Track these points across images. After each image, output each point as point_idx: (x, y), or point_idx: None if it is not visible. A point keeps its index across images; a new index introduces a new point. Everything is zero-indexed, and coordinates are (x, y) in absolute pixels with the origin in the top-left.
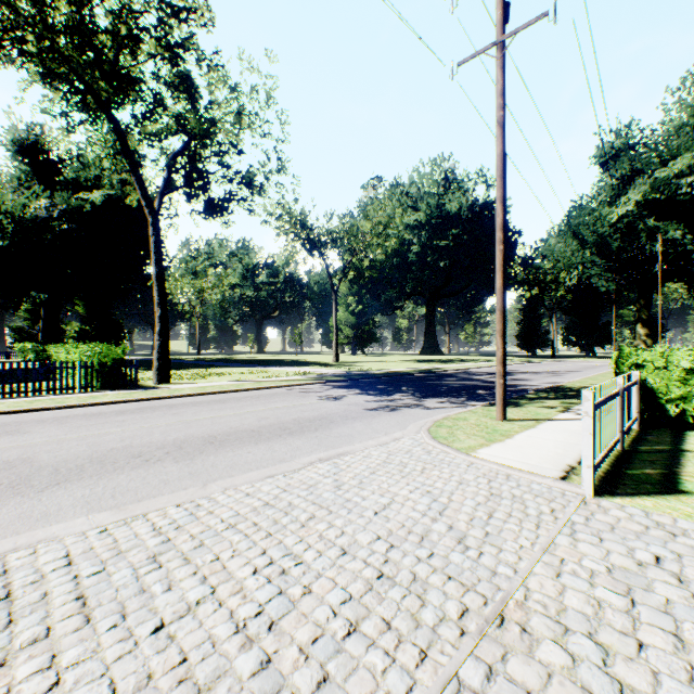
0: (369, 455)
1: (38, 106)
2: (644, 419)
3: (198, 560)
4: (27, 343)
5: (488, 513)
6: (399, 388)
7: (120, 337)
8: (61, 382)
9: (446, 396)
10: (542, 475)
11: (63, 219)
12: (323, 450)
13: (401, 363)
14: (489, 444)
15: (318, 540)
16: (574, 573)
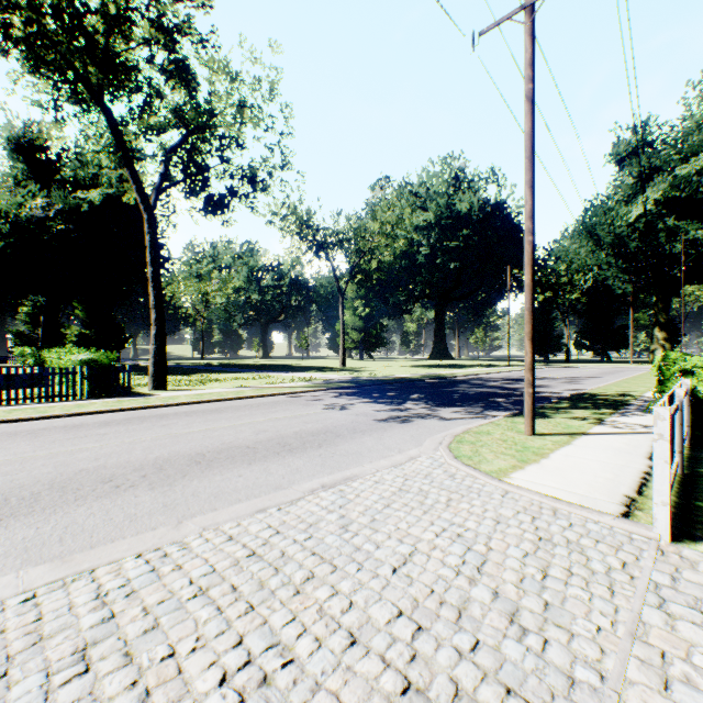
0: (381, 481)
1: (28, 97)
2: (690, 432)
3: (144, 656)
4: (26, 347)
5: (541, 569)
6: (410, 396)
7: (122, 342)
8: (46, 389)
9: (462, 405)
10: (598, 510)
11: (60, 219)
12: (327, 473)
13: (411, 368)
14: (523, 465)
15: (316, 618)
16: (688, 681)
